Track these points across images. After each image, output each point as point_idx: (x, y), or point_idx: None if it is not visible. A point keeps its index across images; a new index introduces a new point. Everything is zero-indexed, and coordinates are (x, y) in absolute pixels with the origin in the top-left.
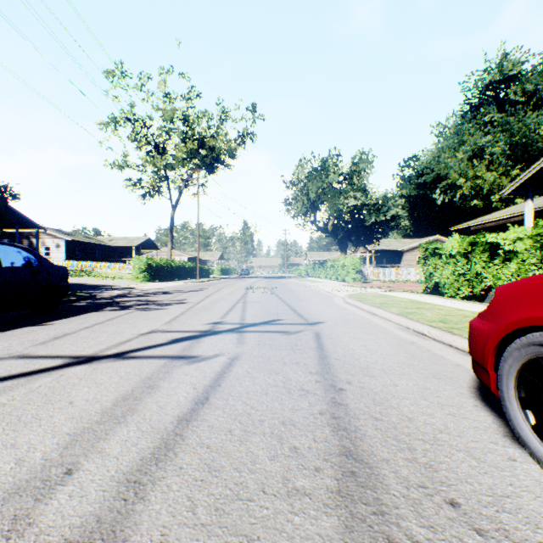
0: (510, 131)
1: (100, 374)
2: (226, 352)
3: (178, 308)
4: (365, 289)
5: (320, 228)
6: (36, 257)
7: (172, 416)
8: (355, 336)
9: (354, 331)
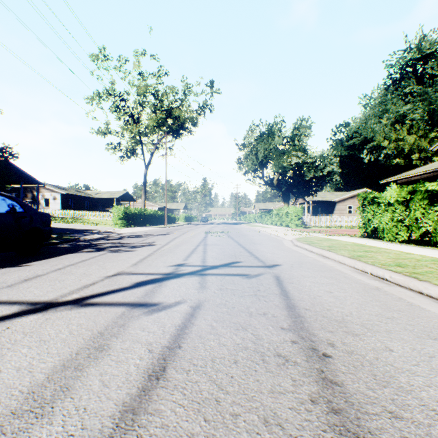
0: (428, 99)
1: (49, 327)
2: (188, 299)
3: (146, 250)
4: (308, 233)
5: (267, 183)
6: (19, 204)
7: (115, 402)
8: (316, 280)
9: (312, 274)
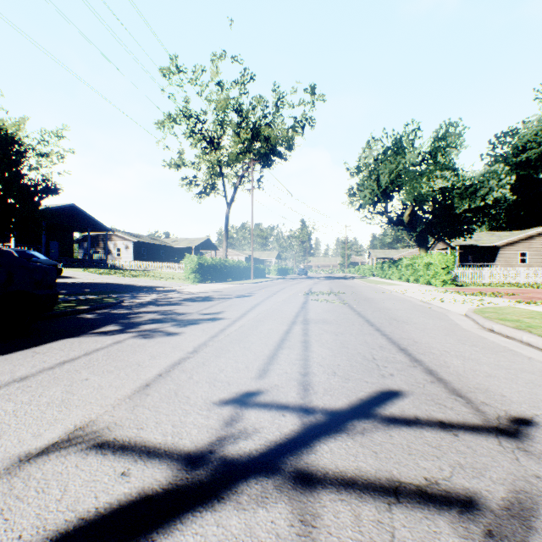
0: None
1: None
2: None
3: (199, 333)
4: (481, 299)
5: (392, 220)
6: None
7: None
8: None
9: None
